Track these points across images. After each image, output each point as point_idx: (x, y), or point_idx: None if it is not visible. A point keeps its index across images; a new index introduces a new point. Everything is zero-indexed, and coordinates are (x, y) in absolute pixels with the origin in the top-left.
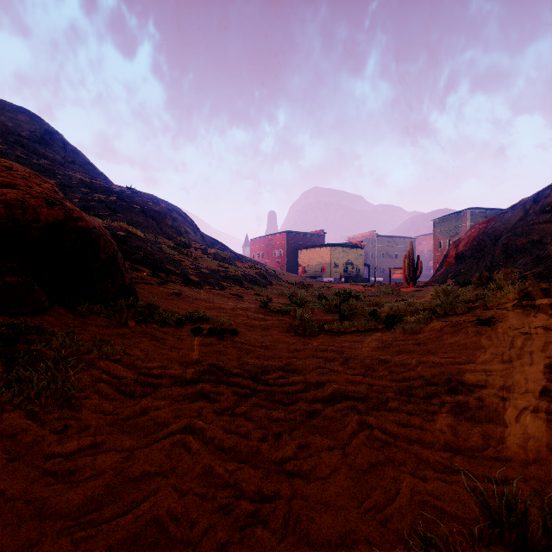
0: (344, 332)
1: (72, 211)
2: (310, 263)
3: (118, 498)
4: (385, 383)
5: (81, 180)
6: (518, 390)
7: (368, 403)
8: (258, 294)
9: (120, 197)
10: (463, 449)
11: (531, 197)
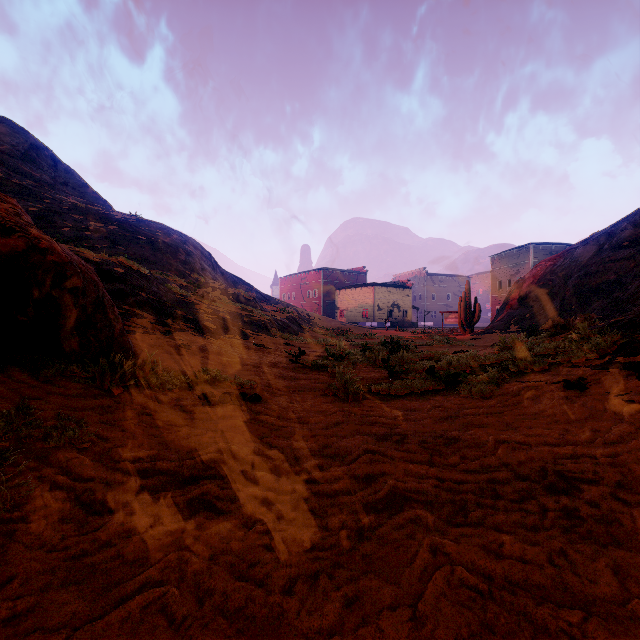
0: (396, 395)
1: (39, 241)
2: (349, 305)
3: None
4: (459, 476)
5: (74, 205)
6: None
7: (440, 512)
8: (288, 344)
9: (122, 225)
10: (593, 600)
11: (605, 230)
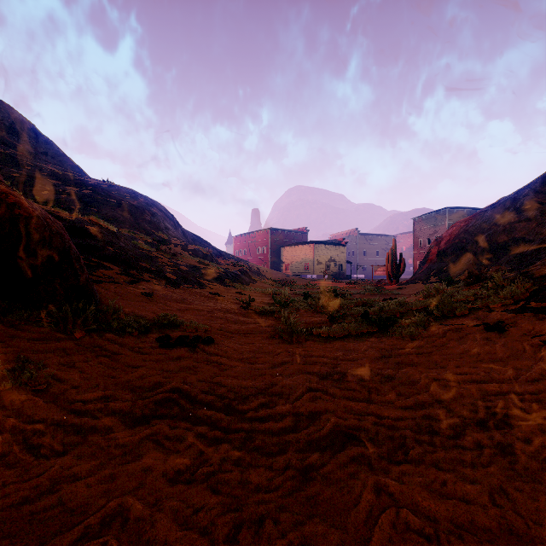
0: (334, 337)
1: (6, 195)
2: (293, 260)
3: None
4: (397, 413)
5: (52, 172)
6: None
7: (381, 449)
8: (240, 293)
9: (95, 190)
10: (540, 544)
11: (510, 195)
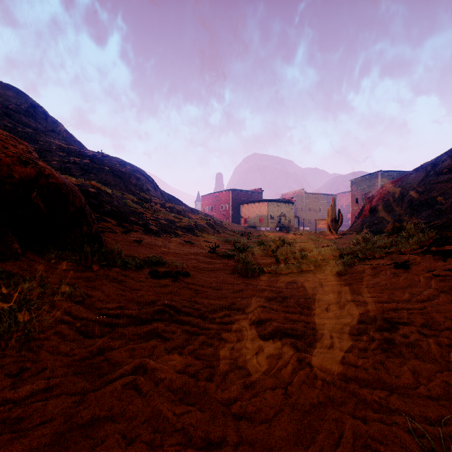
0: (280, 274)
1: (44, 169)
2: (250, 215)
3: (65, 447)
4: (319, 321)
5: (59, 146)
6: (438, 327)
7: (306, 340)
8: (207, 241)
9: (92, 160)
10: (396, 387)
11: (431, 161)
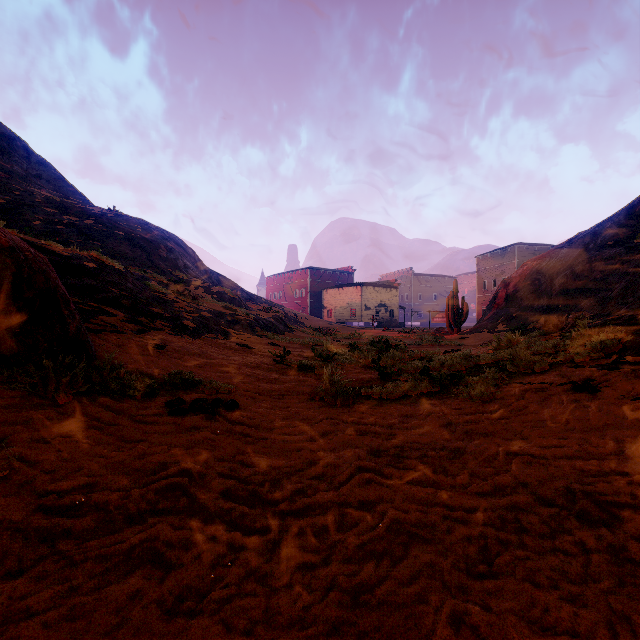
0: (388, 399)
1: None
2: (337, 305)
3: None
4: (472, 502)
5: (46, 198)
6: None
7: (456, 556)
8: (273, 344)
9: (99, 220)
10: None
11: (590, 230)
